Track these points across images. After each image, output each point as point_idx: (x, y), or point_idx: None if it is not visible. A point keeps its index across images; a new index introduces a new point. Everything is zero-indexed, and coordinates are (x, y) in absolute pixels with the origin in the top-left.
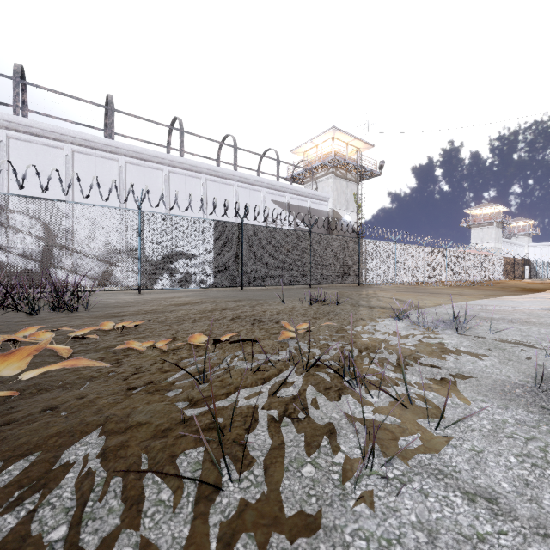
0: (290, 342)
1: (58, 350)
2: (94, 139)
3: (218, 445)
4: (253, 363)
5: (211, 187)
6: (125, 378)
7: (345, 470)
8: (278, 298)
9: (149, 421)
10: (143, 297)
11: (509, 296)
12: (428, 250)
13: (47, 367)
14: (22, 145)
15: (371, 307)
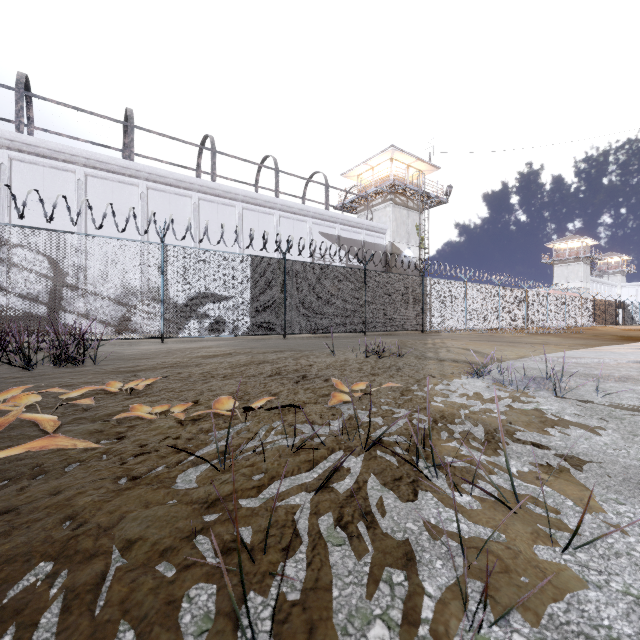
0: (344, 408)
1: (42, 420)
2: (111, 161)
3: (240, 582)
4: (296, 439)
5: (248, 217)
6: (124, 462)
7: (437, 635)
8: (326, 348)
9: (143, 536)
10: (165, 347)
11: (606, 347)
12: (504, 291)
13: (10, 451)
14: (27, 168)
15: (441, 360)
